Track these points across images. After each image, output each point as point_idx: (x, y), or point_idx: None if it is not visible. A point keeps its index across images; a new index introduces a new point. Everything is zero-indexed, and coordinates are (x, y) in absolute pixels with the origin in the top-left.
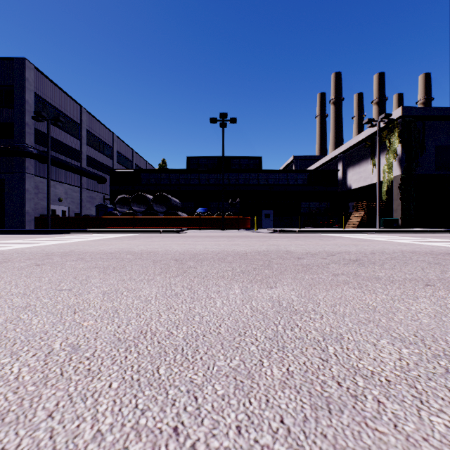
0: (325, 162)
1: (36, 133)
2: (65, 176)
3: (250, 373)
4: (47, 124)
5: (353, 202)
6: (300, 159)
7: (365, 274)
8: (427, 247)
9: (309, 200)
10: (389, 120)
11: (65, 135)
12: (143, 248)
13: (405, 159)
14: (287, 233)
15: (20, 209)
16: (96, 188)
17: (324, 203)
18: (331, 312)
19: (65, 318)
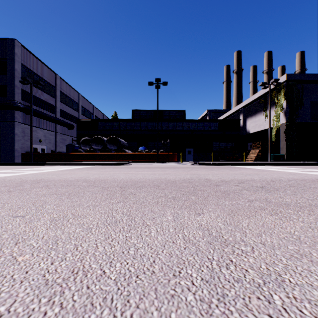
0: (230, 114)
1: (22, 93)
2: (44, 123)
3: None
4: (30, 86)
5: (250, 143)
6: (212, 112)
7: (274, 200)
8: (312, 176)
9: (219, 141)
10: (277, 83)
11: (44, 94)
12: (96, 177)
13: (289, 111)
14: (204, 165)
15: (11, 148)
16: (67, 132)
17: (230, 143)
18: (260, 243)
19: (4, 250)
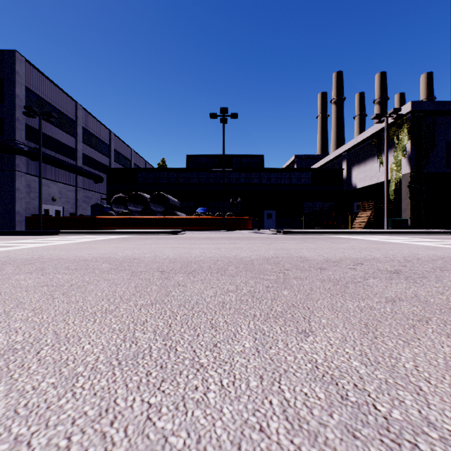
0: (328, 160)
1: (27, 130)
2: (59, 174)
3: None
4: (39, 120)
5: (357, 202)
6: (302, 159)
7: (434, 299)
8: None
9: (313, 200)
10: (398, 115)
11: (59, 132)
12: (128, 253)
13: (415, 156)
14: (292, 234)
15: (10, 209)
16: (93, 187)
17: (328, 203)
18: None
19: None
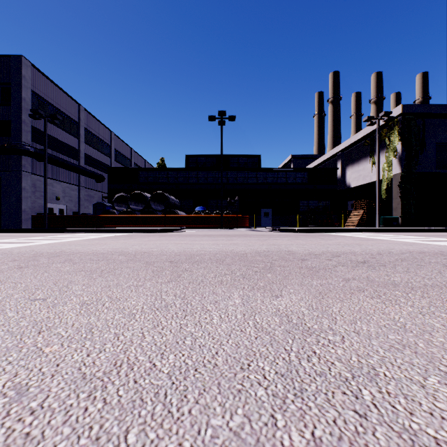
0: (323, 160)
1: (33, 131)
2: (62, 174)
3: (259, 441)
4: (44, 122)
5: (352, 201)
6: (299, 158)
7: (379, 279)
8: (435, 247)
9: (308, 199)
10: (389, 118)
11: (63, 133)
12: (137, 248)
13: (405, 157)
14: (287, 232)
15: (17, 208)
16: (94, 186)
17: (323, 202)
18: (353, 332)
19: (25, 340)
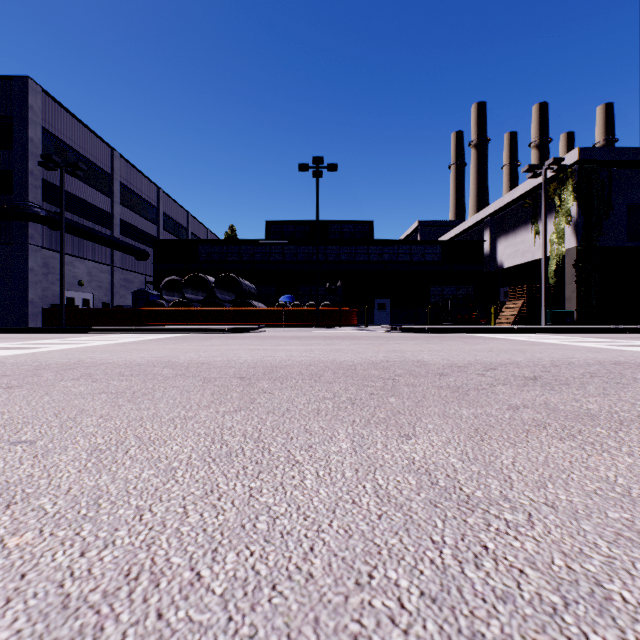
0: (464, 229)
1: (45, 187)
2: (87, 249)
3: None
4: (61, 173)
5: (505, 288)
6: (428, 226)
7: (564, 406)
8: (635, 355)
9: (442, 284)
10: (560, 167)
11: (88, 189)
12: (193, 356)
13: (583, 224)
14: (412, 333)
15: (21, 298)
16: (134, 266)
17: (464, 289)
18: (544, 504)
19: None
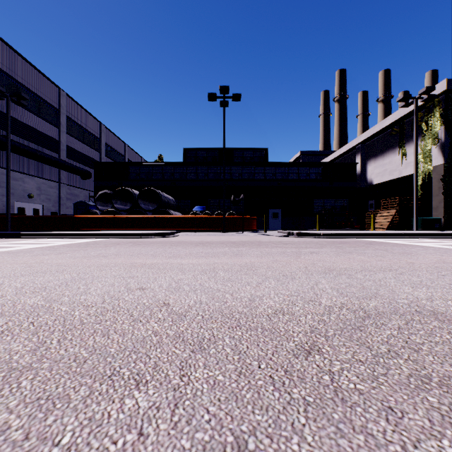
0: (339, 154)
1: None
2: (37, 168)
3: None
4: (6, 102)
5: (370, 201)
6: (308, 155)
7: None
8: None
9: (323, 198)
10: (430, 96)
11: (38, 120)
12: (2, 290)
13: (449, 144)
14: (309, 237)
15: None
16: (79, 183)
17: (340, 201)
18: None
19: None
